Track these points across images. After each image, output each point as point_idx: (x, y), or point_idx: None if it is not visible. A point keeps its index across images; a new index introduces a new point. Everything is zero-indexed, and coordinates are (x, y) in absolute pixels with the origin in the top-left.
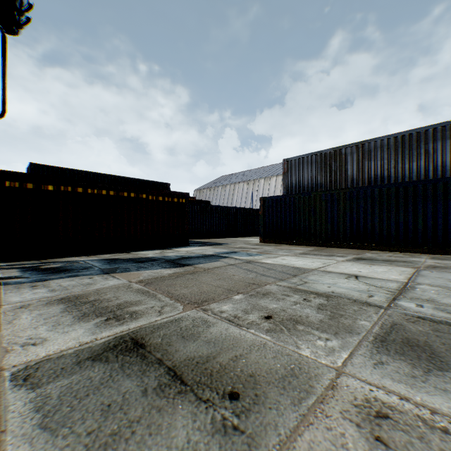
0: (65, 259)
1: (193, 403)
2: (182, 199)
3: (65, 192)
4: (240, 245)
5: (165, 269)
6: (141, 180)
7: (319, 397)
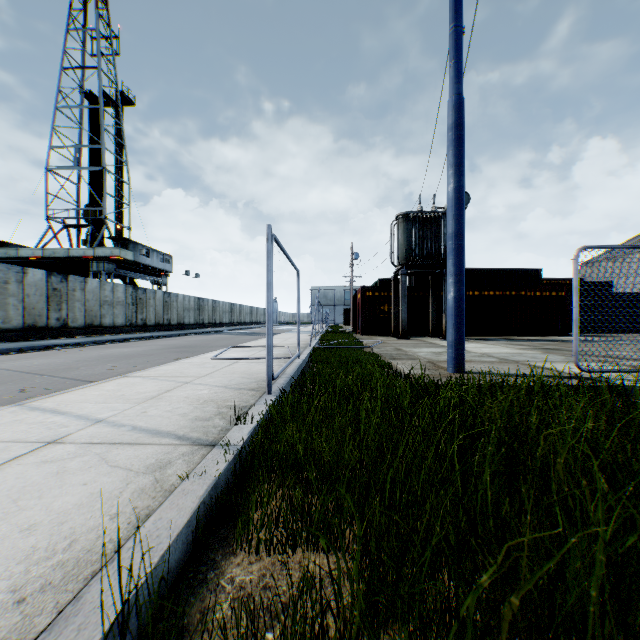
0: (474, 337)
1: (567, 351)
2: (560, 292)
3: (468, 295)
4: (637, 338)
5: (549, 342)
6: (505, 269)
7: (603, 353)
